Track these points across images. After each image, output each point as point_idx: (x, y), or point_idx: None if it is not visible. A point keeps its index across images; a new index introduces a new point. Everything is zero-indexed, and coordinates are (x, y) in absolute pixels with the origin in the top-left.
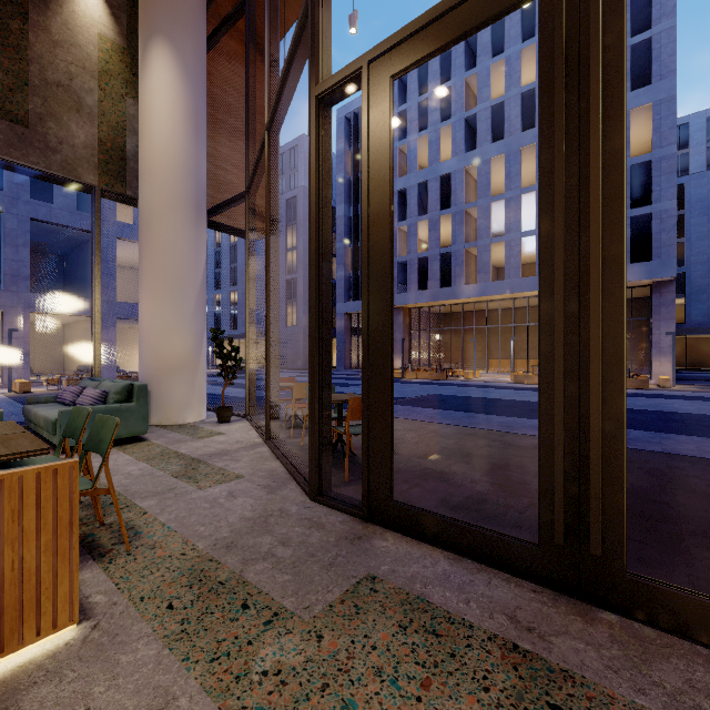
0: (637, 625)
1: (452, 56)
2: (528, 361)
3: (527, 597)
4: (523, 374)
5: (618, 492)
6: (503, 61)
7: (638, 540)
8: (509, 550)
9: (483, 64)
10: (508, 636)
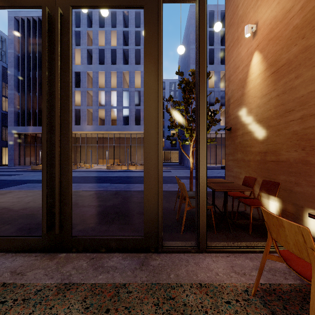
0: (71, 254)
1: (80, 17)
2: (114, 160)
3: (30, 260)
4: (111, 165)
5: (68, 207)
6: (104, 31)
7: (99, 223)
8: (30, 242)
9: (95, 28)
10: (4, 281)
